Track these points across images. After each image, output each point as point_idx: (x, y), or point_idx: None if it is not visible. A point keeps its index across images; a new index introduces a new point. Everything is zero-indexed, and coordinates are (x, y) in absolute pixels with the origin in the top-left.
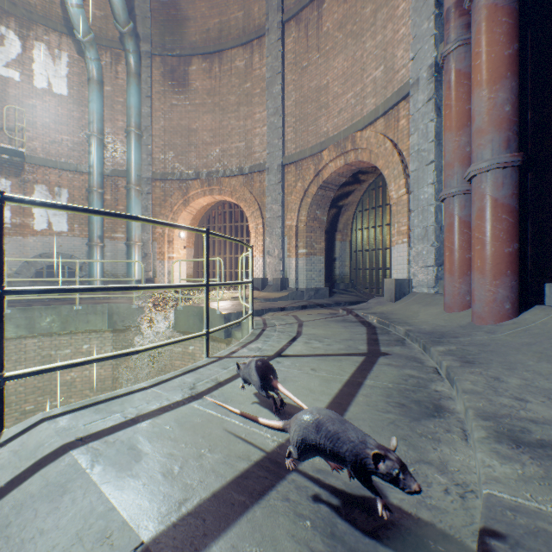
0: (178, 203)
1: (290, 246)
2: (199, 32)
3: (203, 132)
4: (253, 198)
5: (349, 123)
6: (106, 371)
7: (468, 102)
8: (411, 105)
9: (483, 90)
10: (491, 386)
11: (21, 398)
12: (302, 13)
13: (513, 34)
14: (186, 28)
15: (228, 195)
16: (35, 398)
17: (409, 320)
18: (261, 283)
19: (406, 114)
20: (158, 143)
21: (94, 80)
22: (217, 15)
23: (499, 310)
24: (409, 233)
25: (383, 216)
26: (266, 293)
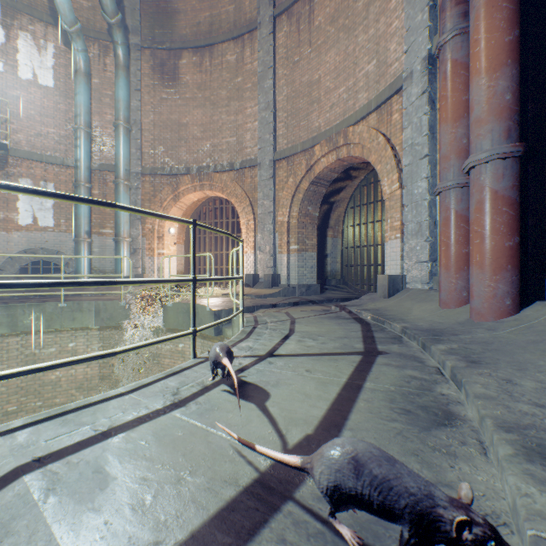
0: (168, 199)
1: (281, 242)
2: (190, 25)
3: (194, 127)
4: (244, 194)
5: (341, 118)
6: (93, 370)
7: (465, 92)
8: (405, 99)
9: (482, 79)
10: (505, 390)
11: (2, 398)
12: (293, 7)
13: (514, 20)
14: (176, 21)
15: (219, 190)
16: (18, 399)
17: (404, 317)
18: (253, 279)
19: (399, 108)
20: (147, 137)
21: (81, 72)
22: (208, 9)
23: (500, 307)
24: (402, 228)
25: (374, 213)
26: (258, 290)
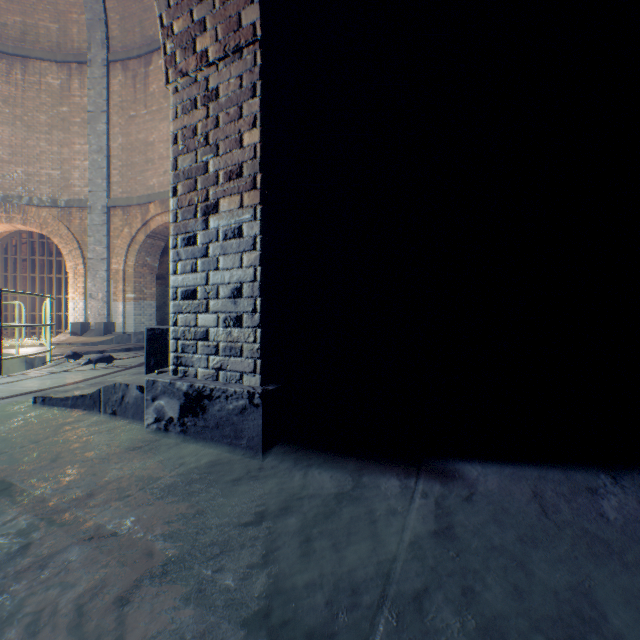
0: None
1: (117, 290)
2: None
3: None
4: (71, 236)
5: None
6: None
7: None
8: None
9: None
10: None
11: None
12: (130, 62)
13: None
14: None
15: (37, 227)
16: None
17: None
18: (82, 327)
19: None
20: None
21: None
22: (20, 14)
23: None
24: None
25: None
26: (88, 338)
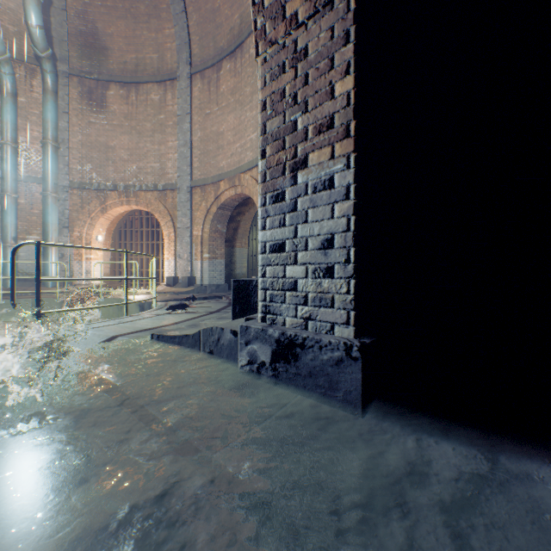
0: (97, 211)
1: (197, 251)
2: (117, 62)
3: (121, 150)
4: (166, 211)
5: (238, 165)
6: None
7: None
8: None
9: None
10: None
11: None
12: (206, 71)
13: None
14: (104, 57)
15: (145, 206)
16: None
17: None
18: (173, 280)
19: None
20: (75, 155)
21: (8, 93)
22: (134, 52)
23: None
24: None
25: None
26: (177, 289)
